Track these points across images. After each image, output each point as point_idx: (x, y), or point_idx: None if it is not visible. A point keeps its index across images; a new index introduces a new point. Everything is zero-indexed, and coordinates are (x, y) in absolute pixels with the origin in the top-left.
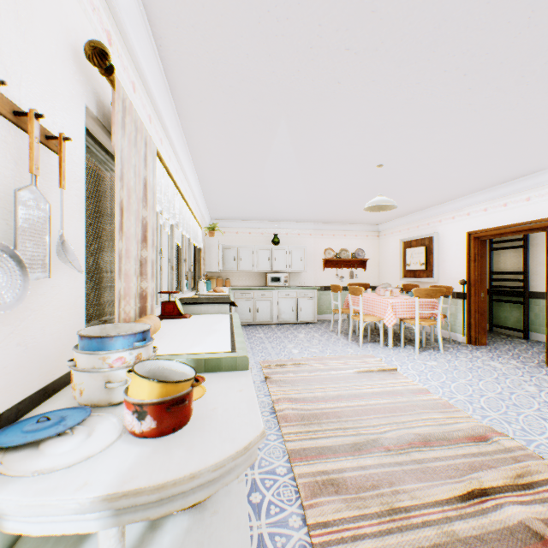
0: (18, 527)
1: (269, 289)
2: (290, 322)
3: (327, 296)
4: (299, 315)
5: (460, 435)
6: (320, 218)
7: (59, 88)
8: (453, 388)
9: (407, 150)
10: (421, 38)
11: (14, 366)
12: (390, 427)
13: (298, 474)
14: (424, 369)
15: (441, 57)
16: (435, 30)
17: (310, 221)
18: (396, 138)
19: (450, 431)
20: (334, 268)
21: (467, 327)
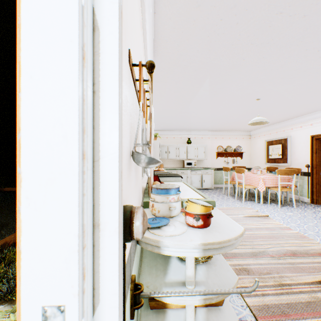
0: (169, 253)
1: (185, 169)
2: (198, 188)
3: (219, 174)
4: (203, 184)
5: (314, 252)
6: (215, 128)
7: None
8: (305, 227)
9: (276, 90)
10: (295, 36)
11: (138, 199)
12: (271, 246)
13: None
14: (285, 216)
15: (305, 43)
16: (303, 31)
17: (209, 130)
18: (271, 84)
19: (308, 249)
20: (223, 157)
21: (311, 193)
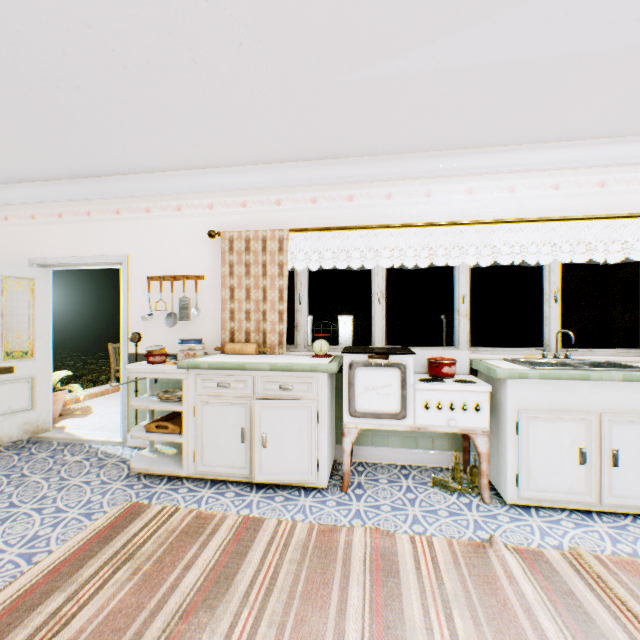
0: None
1: None
2: None
3: None
4: None
5: None
6: None
7: (206, 257)
8: None
9: None
10: None
11: None
12: None
13: (227, 514)
14: None
15: None
16: None
17: None
18: None
19: None
20: None
21: None
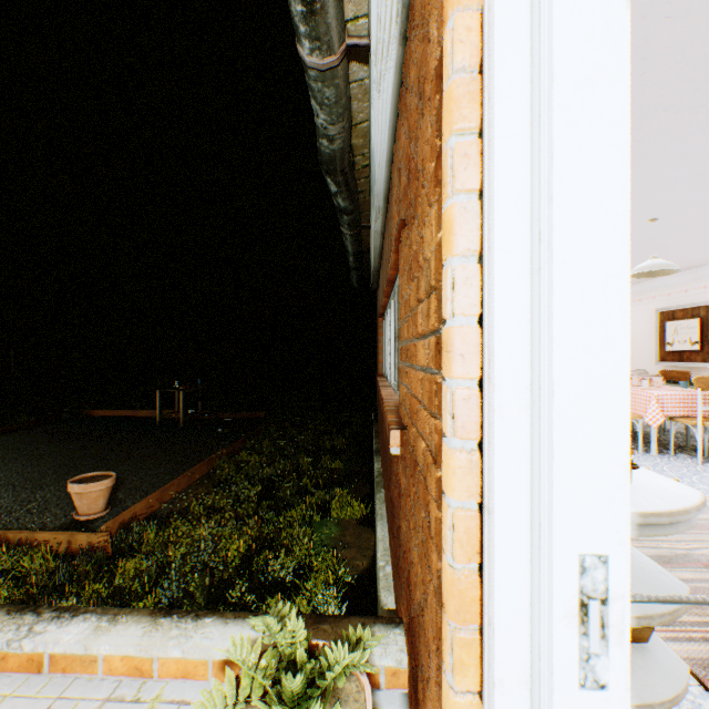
0: None
1: None
2: None
3: None
4: None
5: None
6: None
7: None
8: None
9: (701, 199)
10: None
11: None
12: (699, 544)
13: None
14: None
15: None
16: None
17: None
18: (691, 188)
19: None
20: None
21: None
